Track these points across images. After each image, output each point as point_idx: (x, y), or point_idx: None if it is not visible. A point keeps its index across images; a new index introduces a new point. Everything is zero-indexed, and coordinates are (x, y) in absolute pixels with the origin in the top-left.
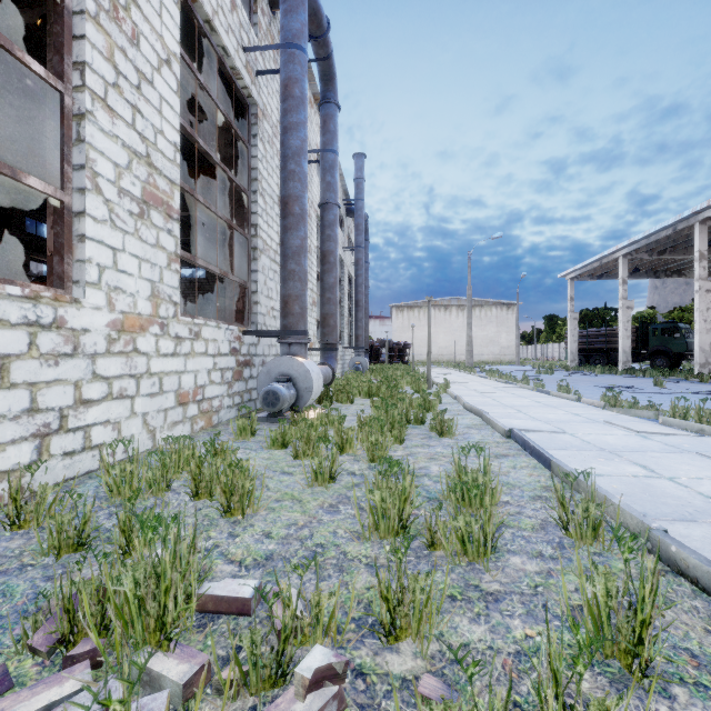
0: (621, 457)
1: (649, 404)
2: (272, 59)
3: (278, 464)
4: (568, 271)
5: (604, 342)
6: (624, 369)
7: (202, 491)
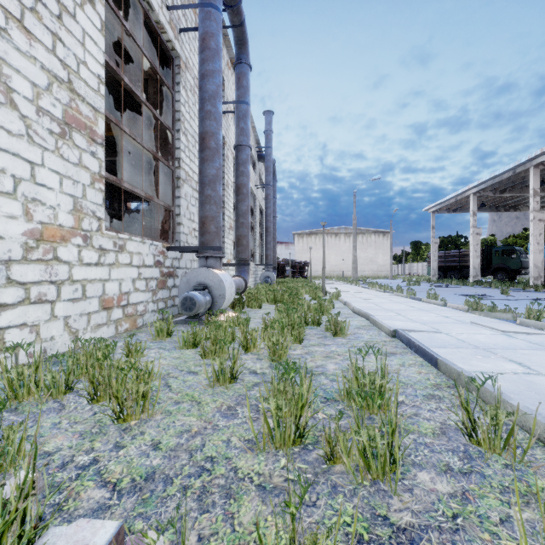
0: (496, 354)
1: (506, 308)
2: (194, 22)
3: (186, 364)
4: (430, 206)
5: (458, 261)
6: (475, 281)
7: (101, 394)
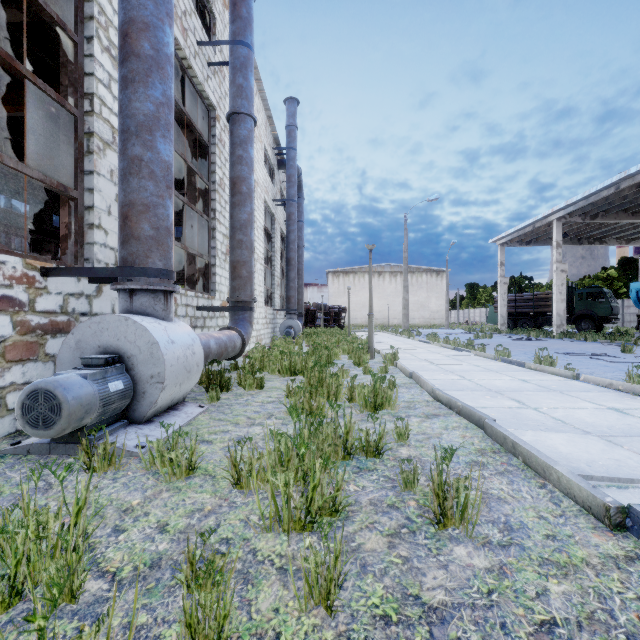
0: None
1: None
2: None
3: None
4: (499, 236)
5: (532, 306)
6: (561, 332)
7: None
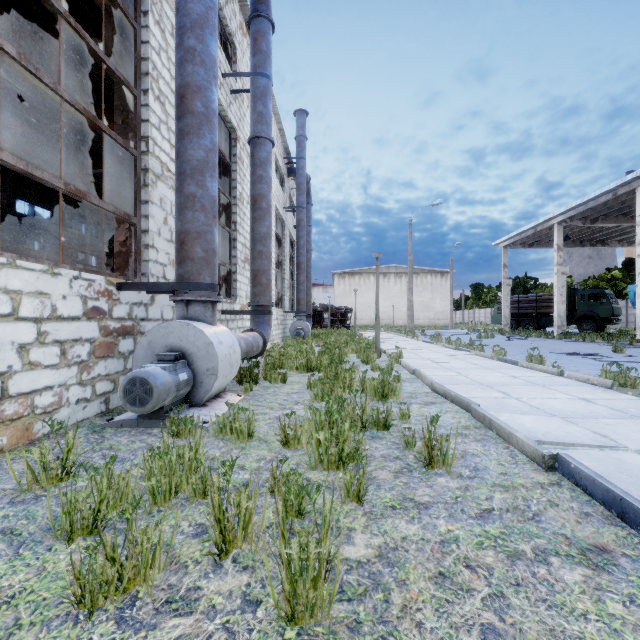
0: None
1: None
2: None
3: None
4: (502, 239)
5: (535, 307)
6: (561, 333)
7: None
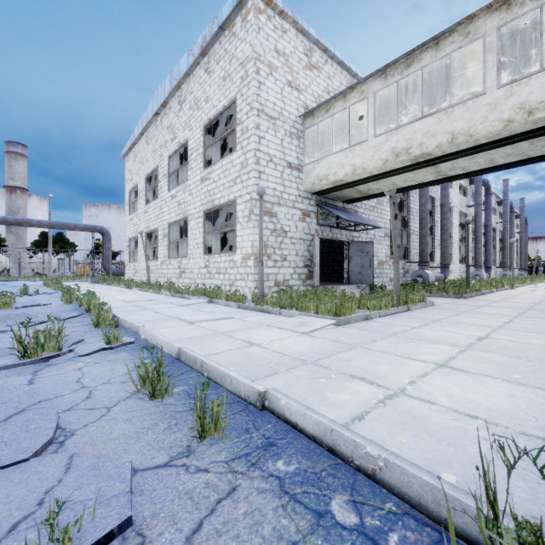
0: None
1: None
2: (498, 215)
3: None
4: None
5: None
6: None
7: None
